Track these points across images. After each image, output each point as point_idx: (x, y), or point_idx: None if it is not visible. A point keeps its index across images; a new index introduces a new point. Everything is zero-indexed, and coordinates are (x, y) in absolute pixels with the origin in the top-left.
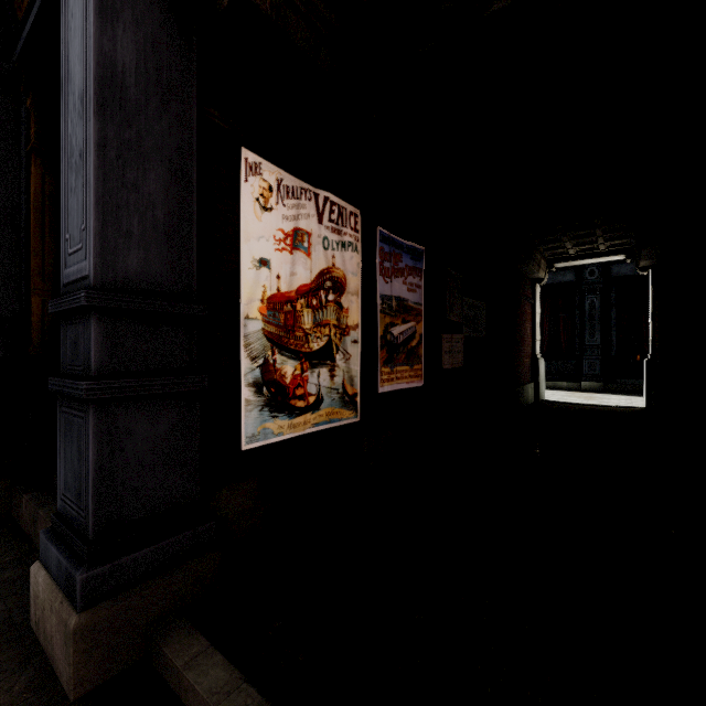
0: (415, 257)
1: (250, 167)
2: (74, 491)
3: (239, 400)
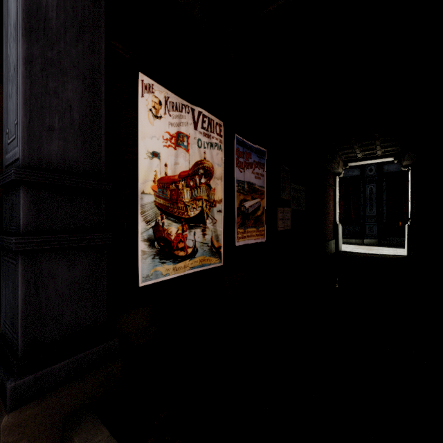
0: (260, 156)
1: (145, 86)
2: (10, 319)
3: (137, 251)
